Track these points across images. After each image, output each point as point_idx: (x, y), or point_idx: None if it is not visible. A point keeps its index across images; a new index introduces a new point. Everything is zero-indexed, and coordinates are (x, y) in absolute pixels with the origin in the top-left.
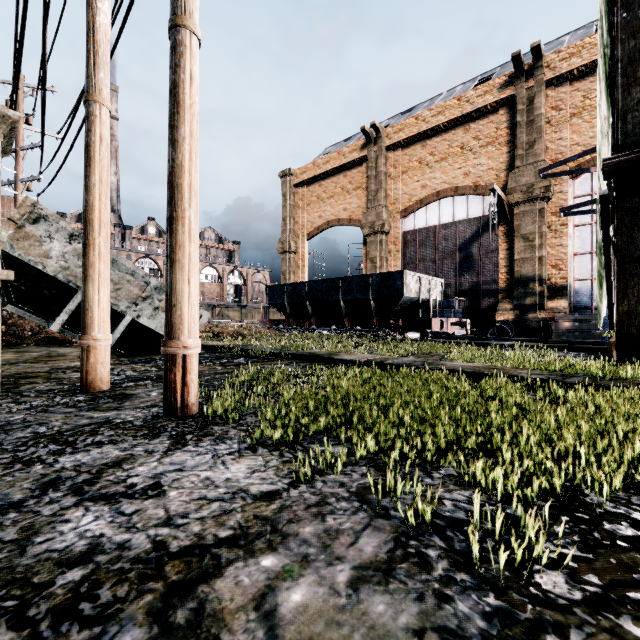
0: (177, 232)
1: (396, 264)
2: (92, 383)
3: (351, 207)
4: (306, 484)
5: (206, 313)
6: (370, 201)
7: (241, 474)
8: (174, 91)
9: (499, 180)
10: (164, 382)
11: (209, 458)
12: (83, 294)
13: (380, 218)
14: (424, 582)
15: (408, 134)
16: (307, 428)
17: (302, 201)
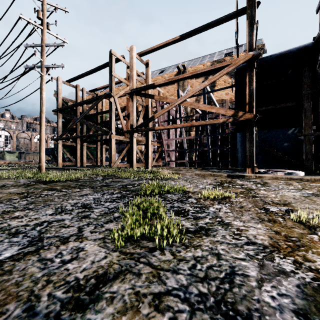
0: None
1: None
2: None
3: None
4: None
5: None
6: None
7: None
8: None
9: None
10: None
11: None
12: None
13: None
14: None
15: None
16: None
17: None
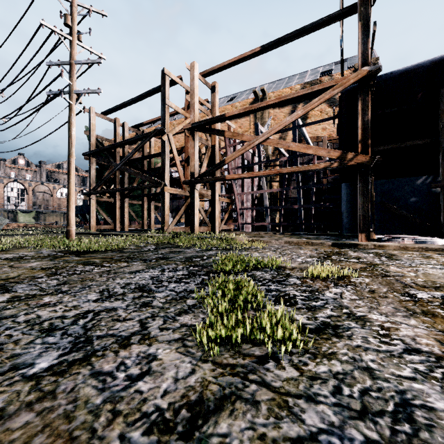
0: None
1: None
2: None
3: None
4: None
5: (8, 220)
6: None
7: None
8: None
9: None
10: None
11: None
12: None
13: None
14: None
15: None
16: None
17: None
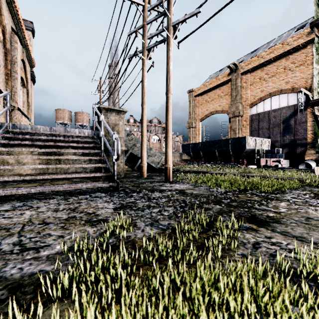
0: (168, 139)
1: (246, 131)
2: (143, 175)
3: (222, 104)
4: (197, 187)
5: (163, 157)
6: (232, 101)
7: (185, 186)
8: (167, 108)
9: (307, 84)
10: (165, 173)
11: (178, 185)
12: (141, 153)
13: (237, 109)
14: (211, 192)
15: (253, 65)
16: (197, 182)
17: (198, 103)
